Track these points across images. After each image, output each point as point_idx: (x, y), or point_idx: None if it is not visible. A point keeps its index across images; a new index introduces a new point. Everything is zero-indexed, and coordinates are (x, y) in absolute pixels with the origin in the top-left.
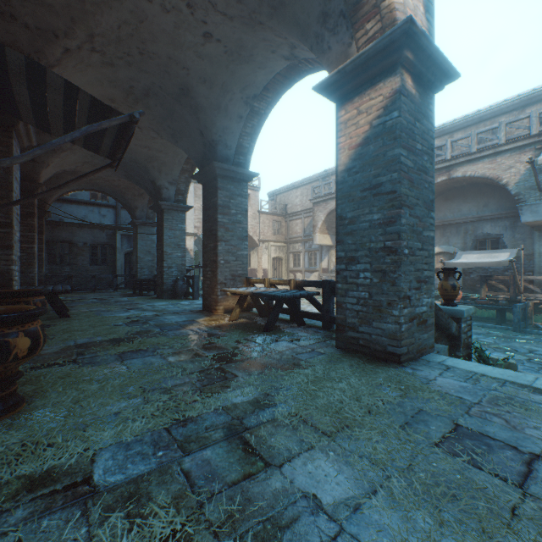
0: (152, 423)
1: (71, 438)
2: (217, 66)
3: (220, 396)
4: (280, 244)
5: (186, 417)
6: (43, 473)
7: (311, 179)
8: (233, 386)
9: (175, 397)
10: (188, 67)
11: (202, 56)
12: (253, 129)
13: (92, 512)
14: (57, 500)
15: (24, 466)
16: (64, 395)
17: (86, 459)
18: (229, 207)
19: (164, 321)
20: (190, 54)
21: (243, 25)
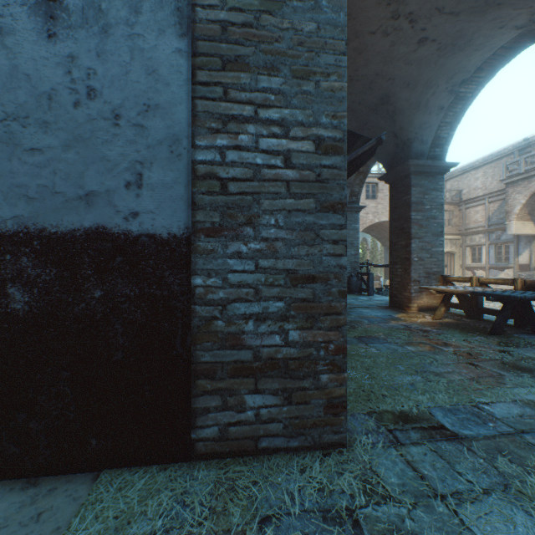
0: (454, 398)
1: (394, 394)
2: (424, 66)
3: (505, 390)
4: (452, 236)
5: (485, 401)
6: (400, 413)
7: (499, 154)
8: (509, 383)
9: (454, 382)
10: (393, 77)
11: (411, 62)
12: (454, 116)
13: (474, 450)
14: (432, 433)
15: (381, 405)
16: (351, 363)
17: (424, 412)
18: (423, 203)
19: (363, 314)
20: (398, 65)
21: (470, 15)
